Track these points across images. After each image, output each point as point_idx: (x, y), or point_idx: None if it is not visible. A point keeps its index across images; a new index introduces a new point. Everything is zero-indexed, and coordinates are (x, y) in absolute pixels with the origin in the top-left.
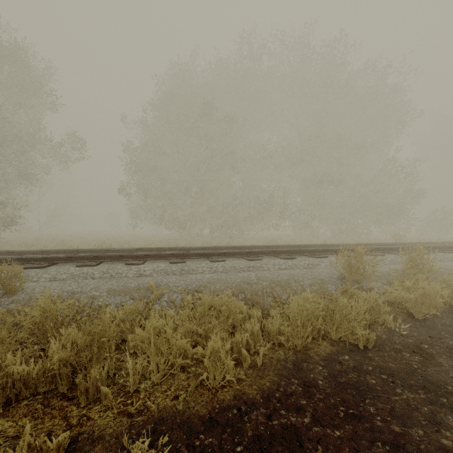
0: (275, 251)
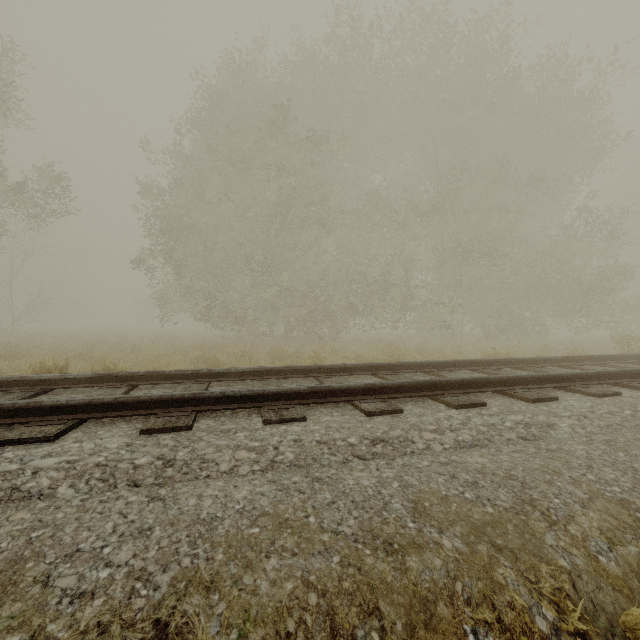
0: (428, 384)
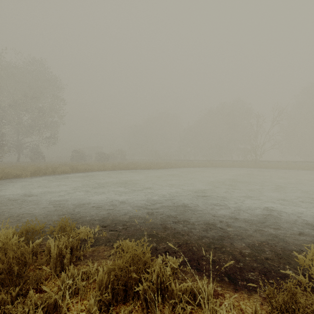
0: None
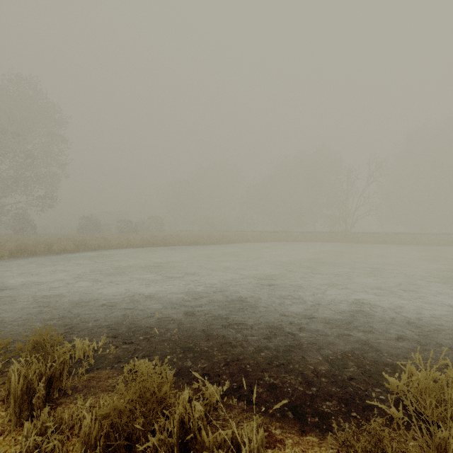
0: None
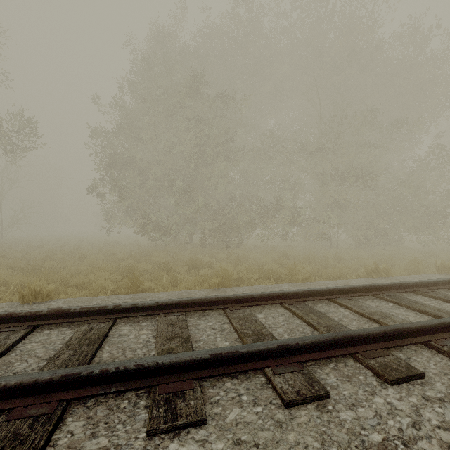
0: (348, 338)
